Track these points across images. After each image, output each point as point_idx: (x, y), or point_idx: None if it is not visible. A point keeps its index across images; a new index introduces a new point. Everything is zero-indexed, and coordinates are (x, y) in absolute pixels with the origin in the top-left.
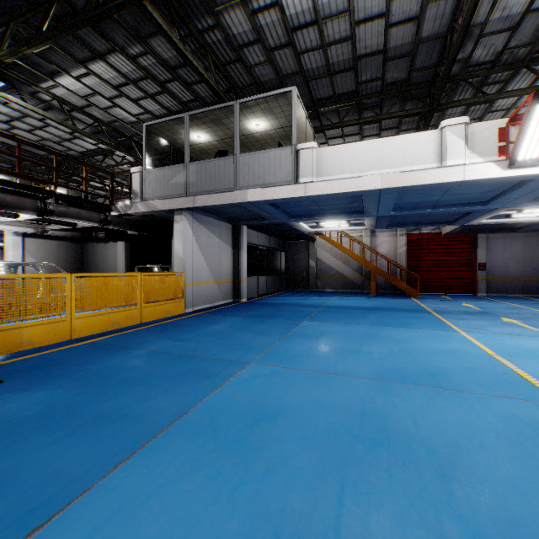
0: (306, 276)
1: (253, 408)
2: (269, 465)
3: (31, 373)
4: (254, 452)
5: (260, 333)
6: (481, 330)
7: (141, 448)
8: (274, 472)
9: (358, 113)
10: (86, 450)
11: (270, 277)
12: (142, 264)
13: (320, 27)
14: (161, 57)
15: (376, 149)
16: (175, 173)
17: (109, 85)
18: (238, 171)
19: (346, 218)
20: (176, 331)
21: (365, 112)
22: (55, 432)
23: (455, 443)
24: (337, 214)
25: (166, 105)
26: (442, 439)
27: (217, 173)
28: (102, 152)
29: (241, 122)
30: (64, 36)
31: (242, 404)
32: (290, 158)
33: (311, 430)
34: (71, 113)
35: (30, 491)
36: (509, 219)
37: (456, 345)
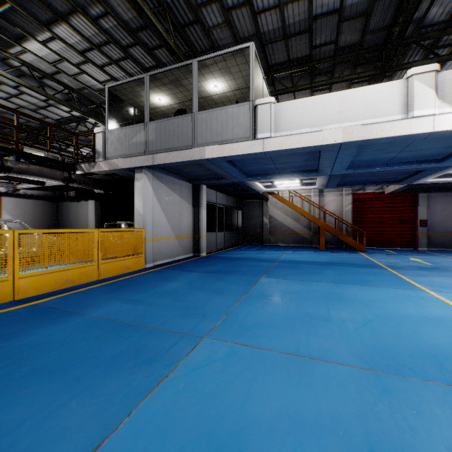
0: (260, 232)
1: (202, 434)
2: None
3: None
4: None
5: (217, 292)
6: (448, 289)
7: None
8: None
9: (310, 79)
10: None
11: (228, 233)
12: (112, 220)
13: None
14: (121, 19)
15: (337, 102)
16: (136, 133)
17: (75, 50)
18: (196, 128)
19: (300, 177)
20: (130, 290)
21: (316, 78)
22: None
23: None
24: (292, 173)
25: (130, 72)
26: None
27: (176, 131)
28: (75, 120)
29: (199, 83)
30: None
31: (187, 423)
32: (247, 114)
33: None
34: (42, 80)
35: None
36: None
37: (434, 310)
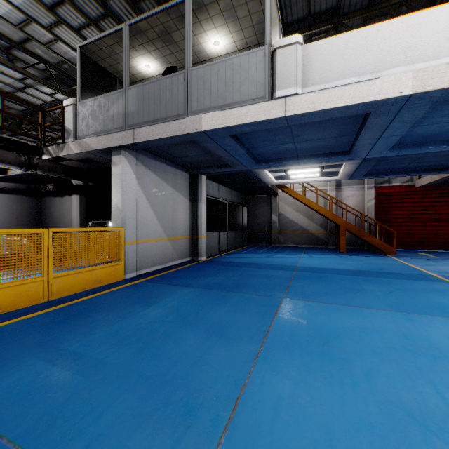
0: (267, 231)
1: None
2: None
3: None
4: None
5: (217, 332)
6: None
7: None
8: None
9: None
10: None
11: (232, 232)
12: (101, 218)
13: None
14: None
15: (403, 33)
16: (112, 102)
17: (41, 5)
18: (190, 90)
19: (323, 163)
20: (80, 325)
21: None
22: None
23: None
24: (314, 156)
25: None
26: None
27: (163, 96)
28: None
29: (196, 38)
30: None
31: None
32: (261, 64)
33: None
34: (12, 51)
35: None
36: None
37: None
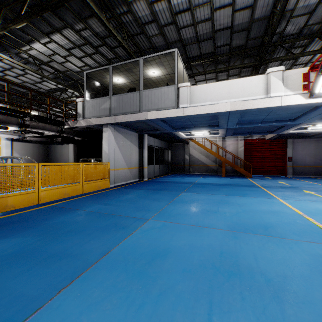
0: (183, 165)
1: (151, 250)
2: (162, 290)
3: (11, 226)
4: (152, 280)
5: (155, 200)
6: (291, 198)
7: (77, 277)
8: (165, 295)
9: (215, 65)
10: (41, 279)
11: (161, 165)
12: (84, 157)
13: (192, 12)
14: (95, 31)
15: (227, 86)
16: (103, 102)
17: (64, 48)
18: (142, 100)
19: (208, 129)
20: (103, 198)
21: (219, 65)
22: (22, 266)
23: (283, 274)
24: (202, 127)
25: (98, 61)
26: (274, 271)
27: (129, 101)
28: (60, 90)
29: (144, 71)
30: (35, 17)
31: (144, 247)
32: (173, 92)
33: (188, 265)
34: (40, 66)
35: (1, 309)
36: (307, 130)
37: (277, 208)
